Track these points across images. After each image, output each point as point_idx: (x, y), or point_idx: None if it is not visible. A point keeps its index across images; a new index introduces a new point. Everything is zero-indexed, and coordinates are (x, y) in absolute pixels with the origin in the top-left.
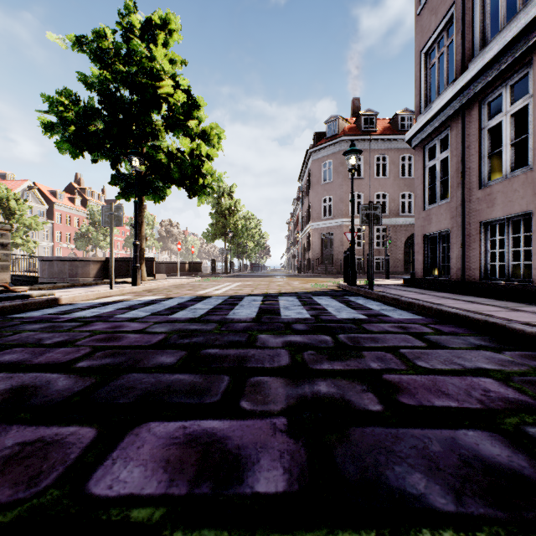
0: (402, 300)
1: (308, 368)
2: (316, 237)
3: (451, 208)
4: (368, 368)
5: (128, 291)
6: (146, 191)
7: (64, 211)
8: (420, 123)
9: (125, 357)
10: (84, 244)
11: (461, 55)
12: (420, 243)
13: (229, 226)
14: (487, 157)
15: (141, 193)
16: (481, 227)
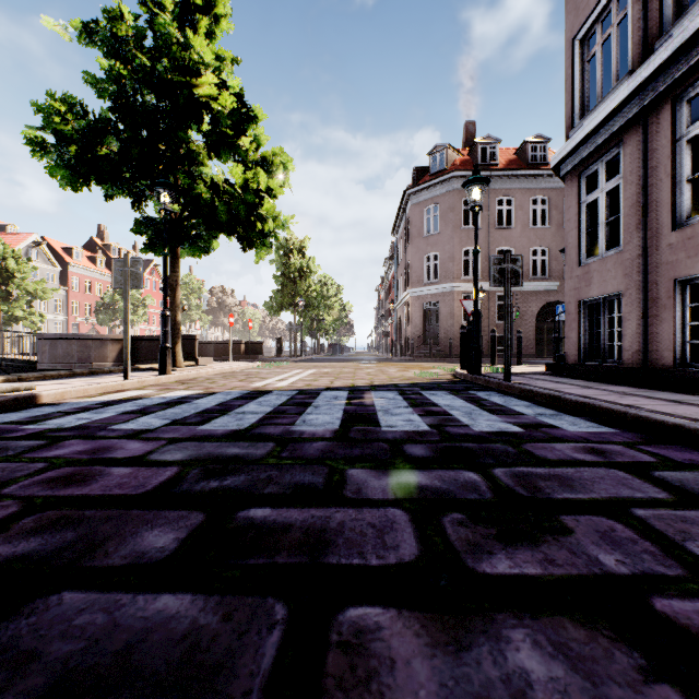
0: (566, 398)
1: (466, 570)
2: (417, 308)
3: (625, 260)
4: (601, 574)
5: (152, 383)
6: (181, 240)
7: (83, 274)
8: (574, 139)
9: (74, 531)
10: (108, 317)
11: (643, 33)
12: (574, 313)
13: (299, 293)
14: (685, 181)
15: (174, 243)
16: (676, 287)
